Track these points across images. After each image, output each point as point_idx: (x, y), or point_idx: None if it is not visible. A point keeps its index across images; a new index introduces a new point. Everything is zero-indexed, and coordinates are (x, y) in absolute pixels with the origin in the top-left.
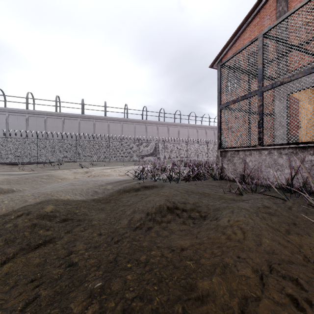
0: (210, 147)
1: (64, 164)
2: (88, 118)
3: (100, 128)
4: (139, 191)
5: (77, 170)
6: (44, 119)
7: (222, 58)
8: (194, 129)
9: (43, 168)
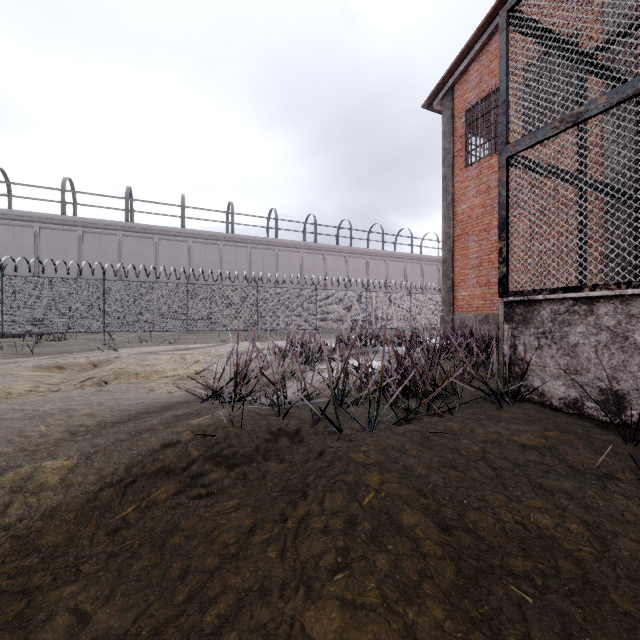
0: (416, 299)
1: (77, 338)
2: (142, 233)
3: (171, 256)
4: (196, 484)
5: (81, 355)
6: (33, 231)
7: (453, 84)
8: (379, 260)
9: (13, 348)
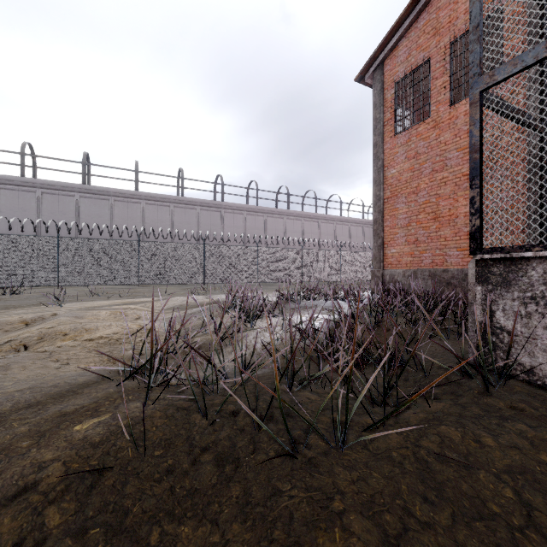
0: (346, 256)
1: (33, 291)
2: (98, 194)
3: (125, 216)
4: None
5: (21, 311)
6: None
7: (384, 59)
8: (313, 222)
9: None
